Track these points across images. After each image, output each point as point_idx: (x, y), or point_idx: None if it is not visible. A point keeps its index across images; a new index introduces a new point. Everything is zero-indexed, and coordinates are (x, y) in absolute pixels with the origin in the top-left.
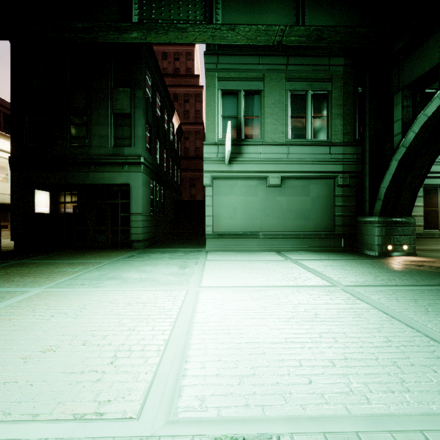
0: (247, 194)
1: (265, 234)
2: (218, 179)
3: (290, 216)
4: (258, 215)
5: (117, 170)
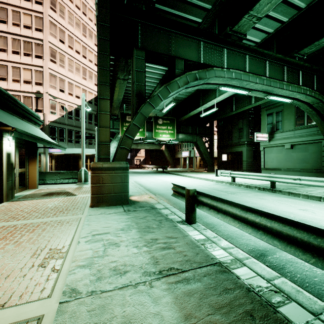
0: (277, 153)
1: (284, 169)
2: (266, 147)
3: (297, 161)
4: (282, 161)
5: (239, 147)
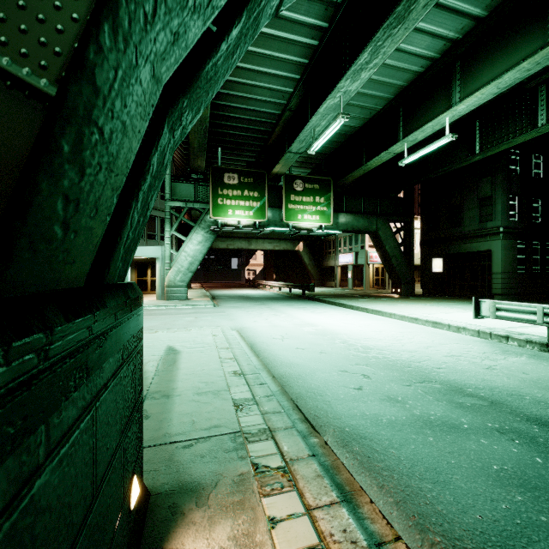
0: None
1: None
2: None
3: None
4: None
5: (481, 240)
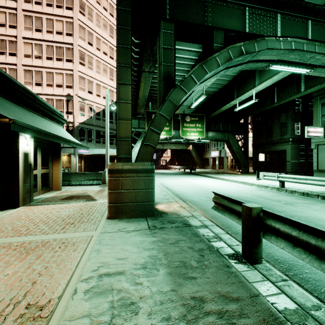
0: None
1: None
2: (320, 145)
3: None
4: None
5: (281, 145)
